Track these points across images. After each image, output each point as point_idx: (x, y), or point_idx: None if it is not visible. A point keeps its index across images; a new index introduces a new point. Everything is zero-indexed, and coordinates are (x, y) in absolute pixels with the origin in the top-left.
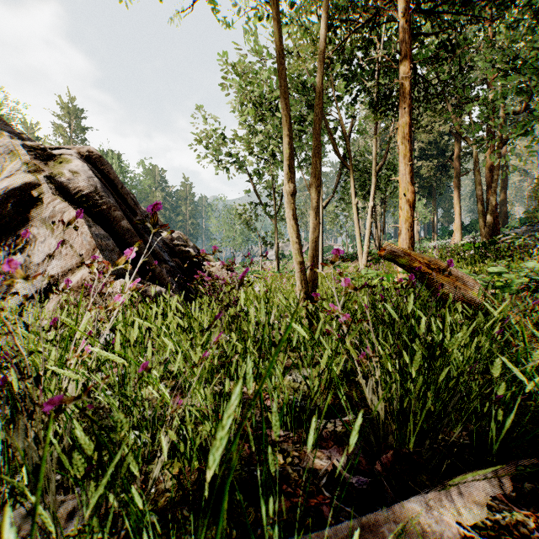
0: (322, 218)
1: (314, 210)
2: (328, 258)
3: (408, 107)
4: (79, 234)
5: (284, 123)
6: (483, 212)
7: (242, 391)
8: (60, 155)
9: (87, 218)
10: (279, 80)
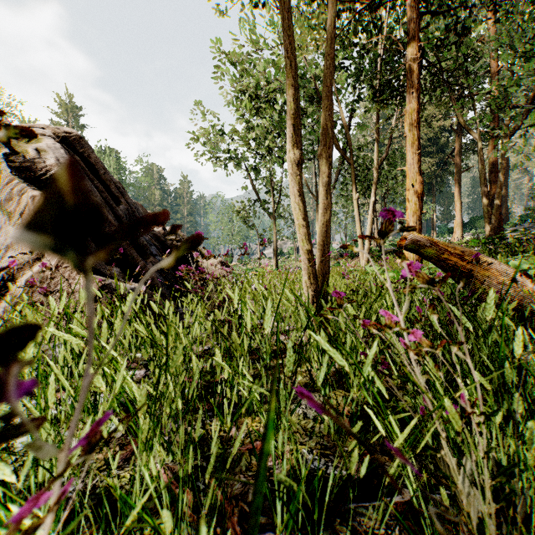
0: None
1: (325, 187)
2: None
3: (416, 92)
4: None
5: (288, 69)
6: (488, 207)
7: (215, 492)
8: None
9: None
10: (281, 12)
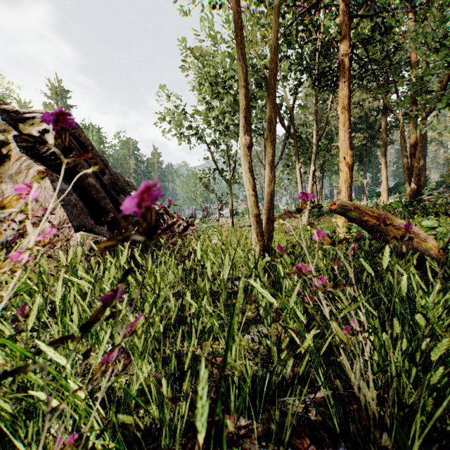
0: None
1: (270, 164)
2: (275, 215)
3: (347, 81)
4: (43, 189)
5: (240, 74)
6: (409, 175)
7: (190, 379)
8: (33, 118)
9: (50, 173)
10: (235, 30)
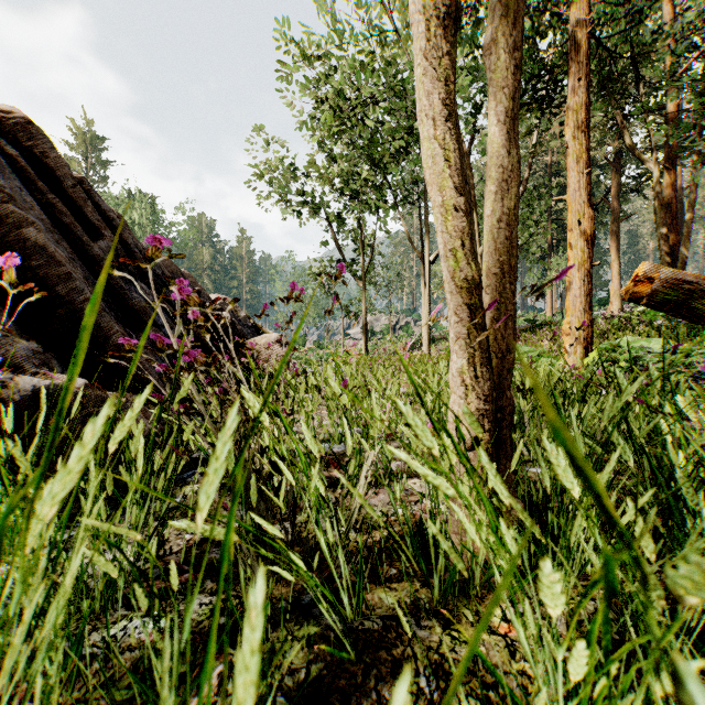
0: (428, 278)
1: (503, 123)
2: (436, 336)
3: (584, 77)
4: None
5: None
6: (669, 265)
7: None
8: None
9: None
10: None
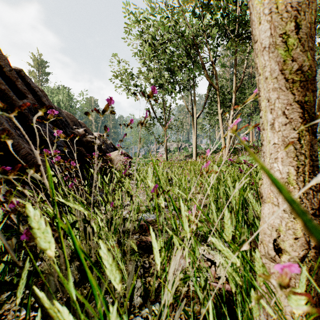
0: (196, 125)
1: None
2: (199, 152)
3: None
4: None
5: None
6: None
7: None
8: None
9: None
10: None
